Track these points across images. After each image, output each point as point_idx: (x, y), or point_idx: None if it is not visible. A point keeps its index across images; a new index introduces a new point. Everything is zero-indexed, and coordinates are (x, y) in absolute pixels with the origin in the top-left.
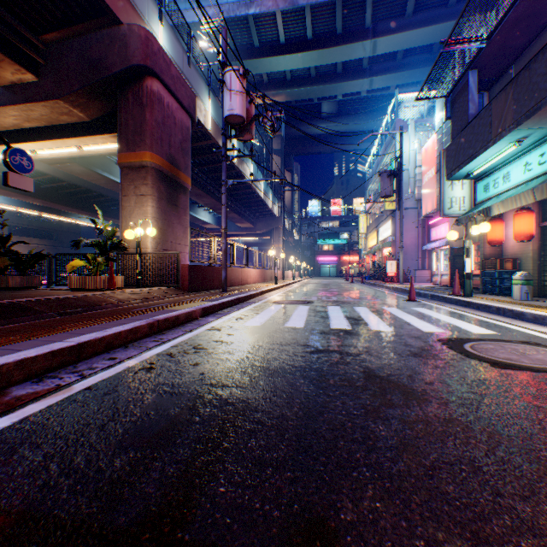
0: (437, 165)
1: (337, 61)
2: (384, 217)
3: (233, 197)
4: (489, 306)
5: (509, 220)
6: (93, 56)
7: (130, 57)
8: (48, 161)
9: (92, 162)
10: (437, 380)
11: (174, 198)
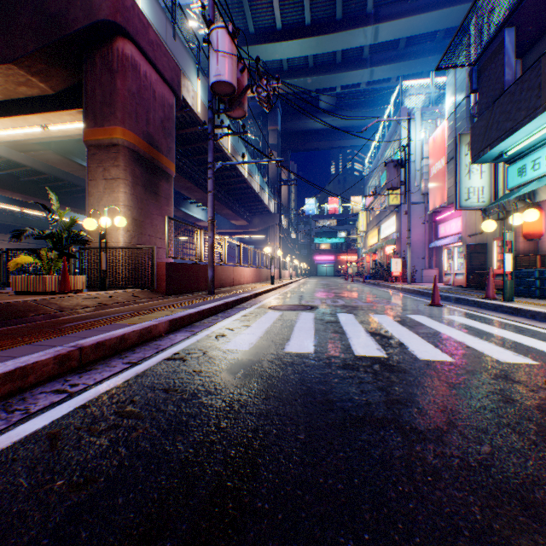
0: (448, 154)
1: (336, 49)
2: (386, 213)
3: (227, 193)
4: None
5: None
6: (52, 11)
7: (95, 11)
8: (19, 147)
9: (70, 151)
10: None
11: (154, 185)
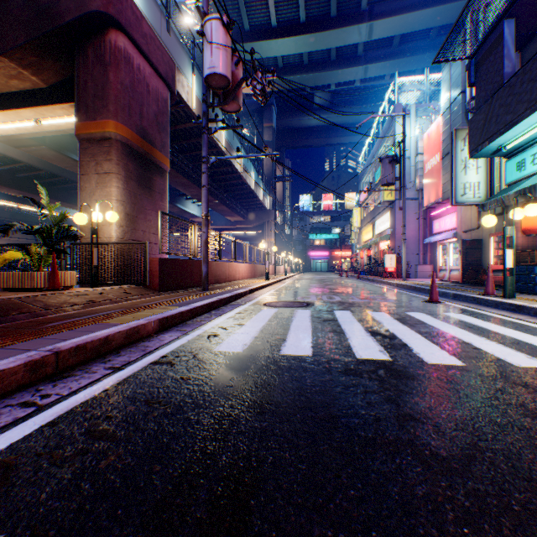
0: (443, 150)
1: (331, 46)
2: (381, 209)
3: (223, 189)
4: None
5: None
6: (43, 2)
7: (87, 2)
8: (13, 143)
9: (65, 146)
10: None
11: (147, 180)
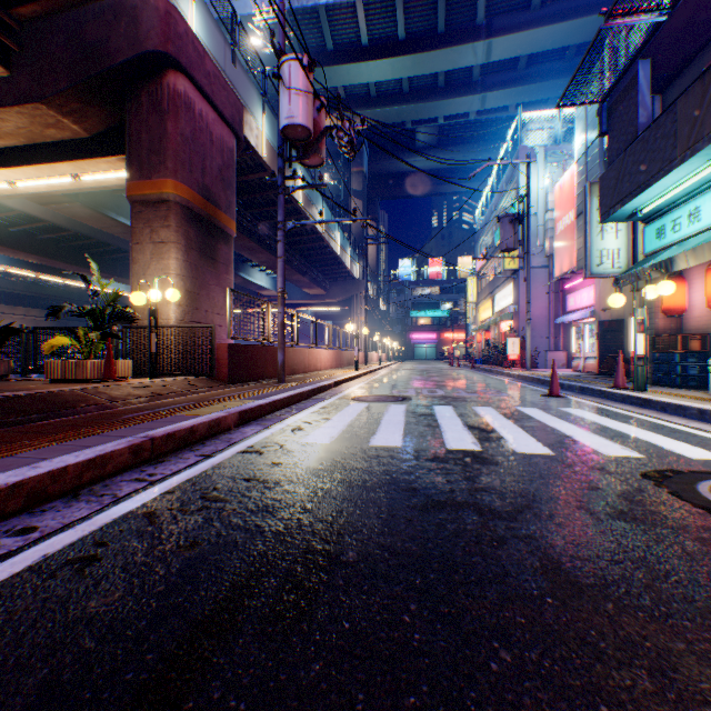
0: (577, 207)
1: (438, 70)
2: (502, 280)
3: (299, 253)
4: (684, 407)
5: (694, 280)
6: (89, 39)
7: (142, 40)
8: (39, 199)
9: (103, 203)
10: None
11: (211, 249)
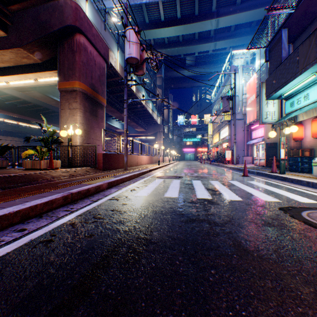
0: (256, 92)
1: (195, 31)
2: (223, 125)
3: (133, 113)
4: (301, 180)
5: (307, 125)
6: (42, 20)
7: (65, 20)
8: (19, 89)
9: (47, 91)
10: (304, 257)
11: (95, 111)
